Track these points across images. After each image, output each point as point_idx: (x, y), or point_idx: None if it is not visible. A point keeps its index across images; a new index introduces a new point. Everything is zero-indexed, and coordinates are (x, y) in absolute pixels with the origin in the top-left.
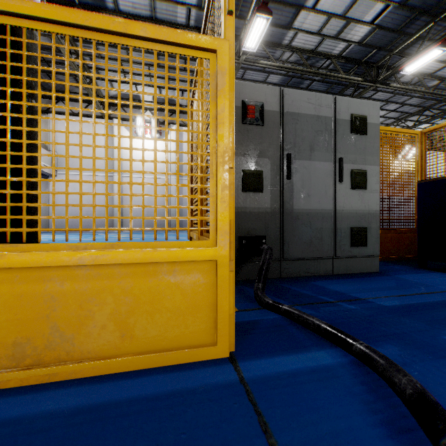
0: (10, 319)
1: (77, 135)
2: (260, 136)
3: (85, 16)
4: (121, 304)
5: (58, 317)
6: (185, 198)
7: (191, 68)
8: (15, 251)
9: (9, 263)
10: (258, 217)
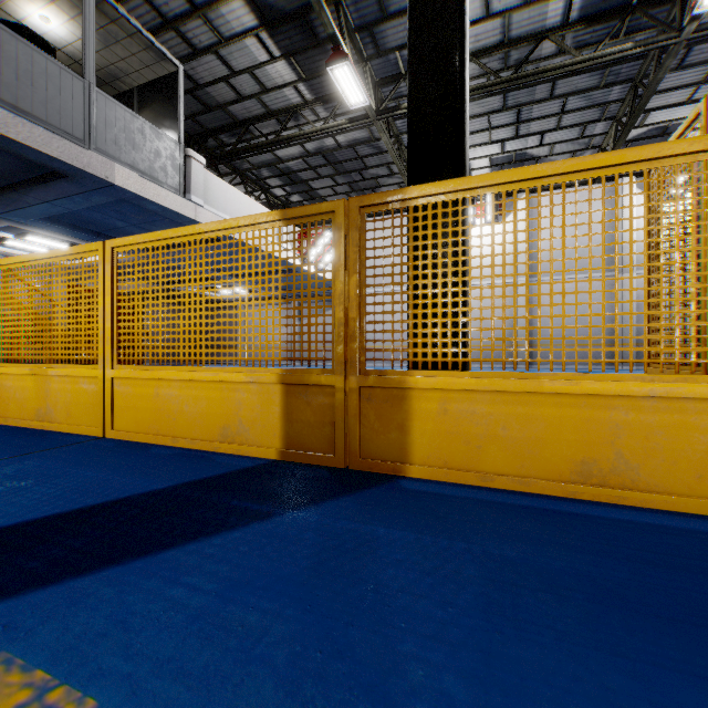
0: (577, 439)
1: (386, 240)
2: None
3: (656, 148)
4: (694, 442)
5: (623, 445)
6: (542, 313)
7: (563, 91)
8: (582, 379)
9: (581, 389)
10: None
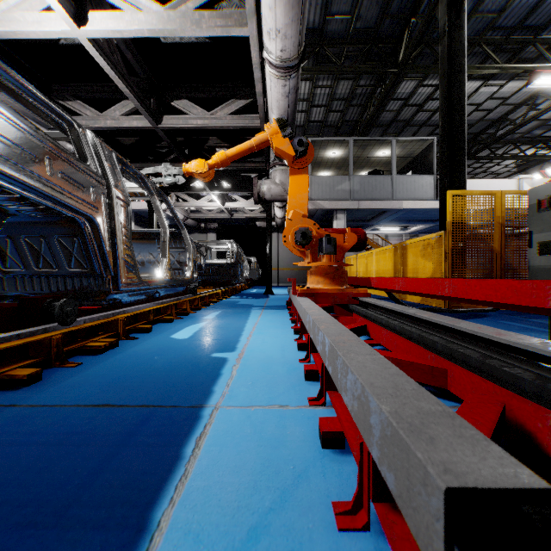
0: None
1: None
2: (549, 217)
3: (427, 236)
4: None
5: None
6: None
7: None
8: None
9: None
10: (547, 271)
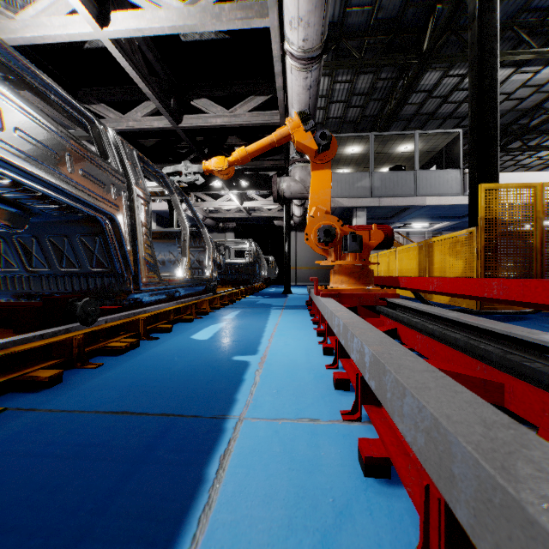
0: None
1: None
2: None
3: (456, 233)
4: None
5: None
6: None
7: None
8: None
9: None
10: None
